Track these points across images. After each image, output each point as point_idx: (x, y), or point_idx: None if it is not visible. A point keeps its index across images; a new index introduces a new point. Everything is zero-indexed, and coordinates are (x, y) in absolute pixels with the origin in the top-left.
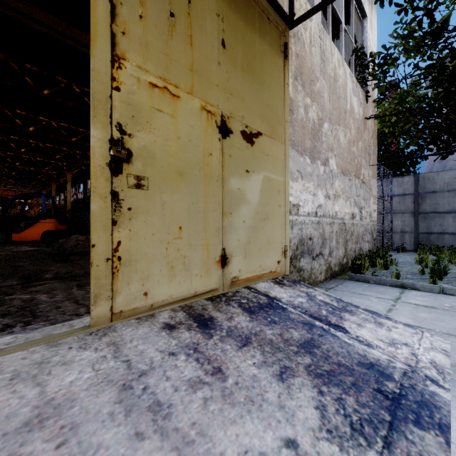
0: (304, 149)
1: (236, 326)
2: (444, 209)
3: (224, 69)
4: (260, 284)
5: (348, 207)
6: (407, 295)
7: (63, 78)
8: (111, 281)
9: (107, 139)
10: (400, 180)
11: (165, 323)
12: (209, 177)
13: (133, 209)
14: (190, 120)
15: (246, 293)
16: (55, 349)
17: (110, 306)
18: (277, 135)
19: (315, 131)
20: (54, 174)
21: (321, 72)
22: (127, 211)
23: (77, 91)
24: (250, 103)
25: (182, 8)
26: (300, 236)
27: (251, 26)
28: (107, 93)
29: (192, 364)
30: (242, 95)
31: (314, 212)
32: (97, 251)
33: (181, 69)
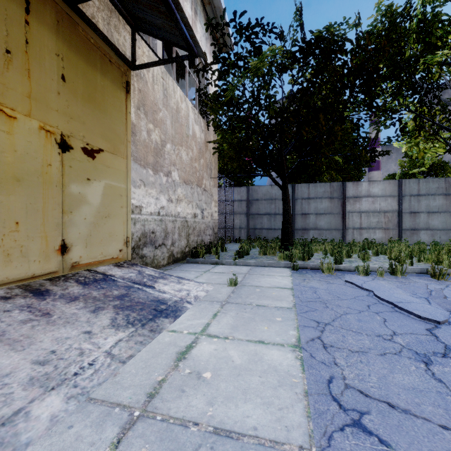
0: (147, 163)
1: (69, 292)
2: (263, 212)
3: (64, 98)
4: (101, 267)
5: (191, 209)
6: (216, 268)
7: None
8: None
9: None
10: (238, 189)
11: (1, 296)
12: (49, 183)
13: None
14: (28, 137)
15: (85, 273)
16: None
17: None
18: (119, 151)
19: (158, 150)
20: None
21: (164, 105)
22: None
23: None
24: (91, 126)
25: (19, 47)
26: (143, 230)
27: (93, 65)
28: None
29: (25, 313)
30: (83, 119)
31: (157, 212)
32: None
33: (18, 96)
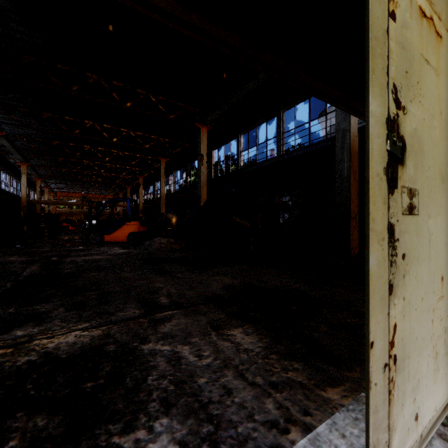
0: None
1: None
2: None
3: None
4: None
5: None
6: None
7: (142, 89)
8: (387, 408)
9: (384, 118)
10: None
11: None
12: None
13: (406, 256)
14: None
15: None
16: None
17: None
18: None
19: None
20: (129, 178)
21: None
22: (400, 262)
23: (153, 100)
24: None
25: None
26: None
27: None
28: (383, 24)
29: None
30: None
31: None
32: (374, 353)
33: None
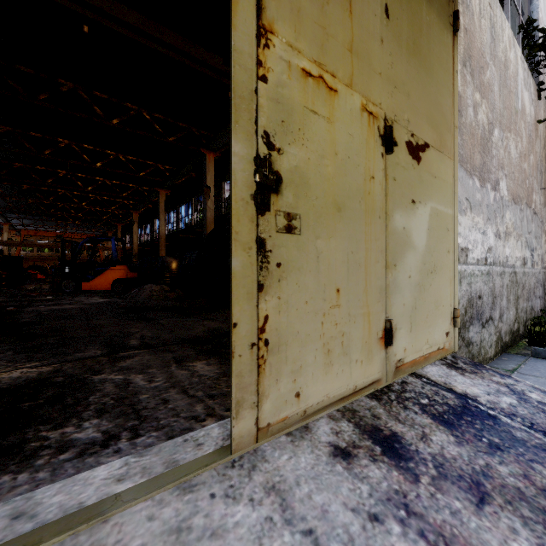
0: (473, 167)
1: (442, 455)
2: None
3: (388, 49)
4: (429, 369)
5: (519, 249)
6: None
7: (132, 104)
8: (256, 378)
9: (252, 157)
10: None
11: (332, 445)
12: (371, 212)
13: (283, 265)
14: (349, 126)
15: (418, 385)
16: (191, 498)
17: (255, 417)
18: (445, 146)
19: (484, 141)
20: (120, 214)
21: (491, 55)
22: (275, 269)
23: (147, 118)
24: (416, 100)
25: None
26: (468, 294)
27: None
28: (251, 86)
29: None
30: (407, 88)
31: (484, 258)
32: (239, 332)
33: (338, 49)
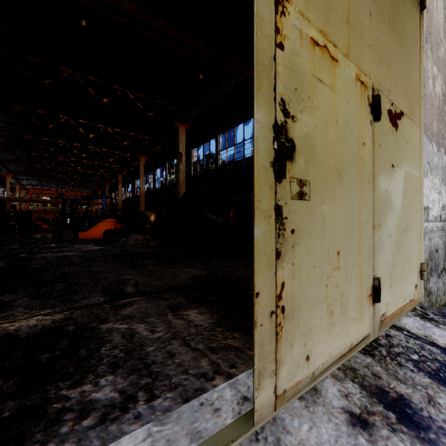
0: (432, 133)
1: None
2: None
3: (374, 23)
4: (405, 321)
5: None
6: None
7: (119, 86)
8: (274, 346)
9: (271, 124)
10: None
11: (346, 411)
12: (362, 177)
13: (296, 231)
14: (346, 94)
15: (402, 338)
16: None
17: (274, 385)
18: (414, 115)
19: (439, 110)
20: (107, 175)
21: (444, 33)
22: (289, 235)
23: (131, 97)
24: (394, 72)
25: None
26: (429, 248)
27: None
28: (270, 52)
29: None
30: (388, 60)
31: (439, 216)
32: (260, 302)
33: (338, 20)
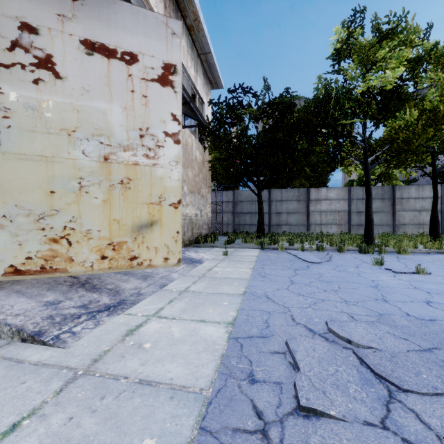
0: None
1: None
2: (246, 211)
3: None
4: None
5: (194, 210)
6: (213, 249)
7: None
8: None
9: None
10: (226, 193)
11: None
12: None
13: None
14: None
15: None
16: None
17: None
18: None
19: None
20: None
21: None
22: None
23: None
24: None
25: None
26: None
27: None
28: None
29: None
30: None
31: None
32: None
33: None
